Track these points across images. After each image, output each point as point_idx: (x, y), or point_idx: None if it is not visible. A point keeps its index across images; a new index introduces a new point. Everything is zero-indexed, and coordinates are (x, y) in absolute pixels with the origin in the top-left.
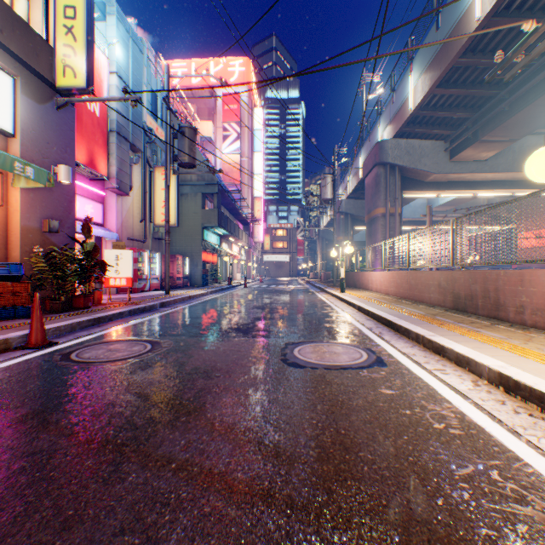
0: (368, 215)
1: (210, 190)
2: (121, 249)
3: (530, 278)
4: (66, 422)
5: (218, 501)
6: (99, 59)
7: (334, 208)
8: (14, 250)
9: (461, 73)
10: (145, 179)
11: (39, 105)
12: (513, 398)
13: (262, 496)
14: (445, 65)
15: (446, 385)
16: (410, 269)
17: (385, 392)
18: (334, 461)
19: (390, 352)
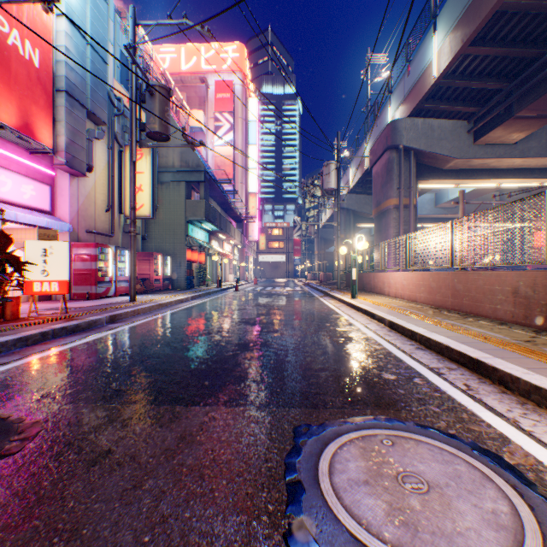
0: (377, 208)
1: (196, 178)
2: (51, 239)
3: None
4: None
5: None
6: None
7: (338, 200)
8: None
9: (503, 25)
10: (112, 159)
11: None
12: None
13: None
14: (487, 10)
15: None
16: (422, 270)
17: None
18: None
19: None
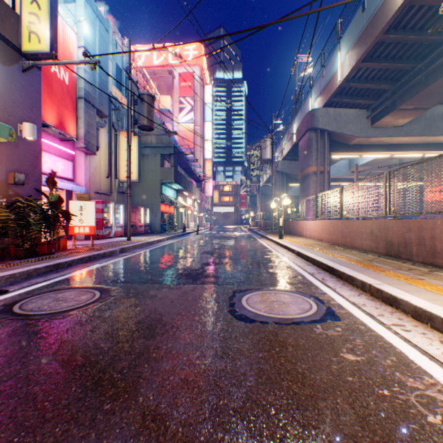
0: (301, 173)
1: (168, 151)
2: (85, 200)
3: None
4: None
5: None
6: (68, 34)
7: (272, 167)
8: None
9: (384, 49)
10: (110, 141)
11: (4, 66)
12: None
13: None
14: (371, 41)
15: (414, 347)
16: (336, 218)
17: (349, 359)
18: None
19: (338, 301)
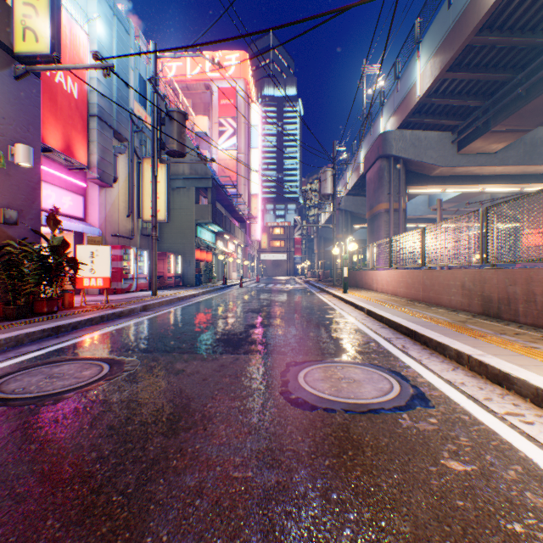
0: (370, 211)
1: (204, 184)
2: (97, 244)
3: None
4: None
5: None
6: (77, 35)
7: (334, 203)
8: None
9: (475, 55)
10: (132, 171)
11: None
12: None
13: None
14: (459, 45)
15: None
16: (413, 268)
17: (455, 470)
18: None
19: (428, 378)
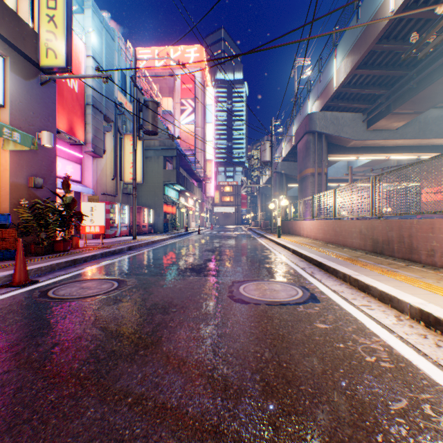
0: (299, 175)
1: (170, 153)
2: (95, 202)
3: (440, 226)
4: (36, 356)
5: (169, 437)
6: (77, 44)
7: (271, 168)
8: (4, 203)
9: (377, 57)
10: (116, 144)
11: (25, 81)
12: (434, 332)
13: (211, 433)
14: (364, 50)
15: (373, 320)
16: (334, 219)
17: (320, 327)
18: (277, 394)
19: (322, 289)
